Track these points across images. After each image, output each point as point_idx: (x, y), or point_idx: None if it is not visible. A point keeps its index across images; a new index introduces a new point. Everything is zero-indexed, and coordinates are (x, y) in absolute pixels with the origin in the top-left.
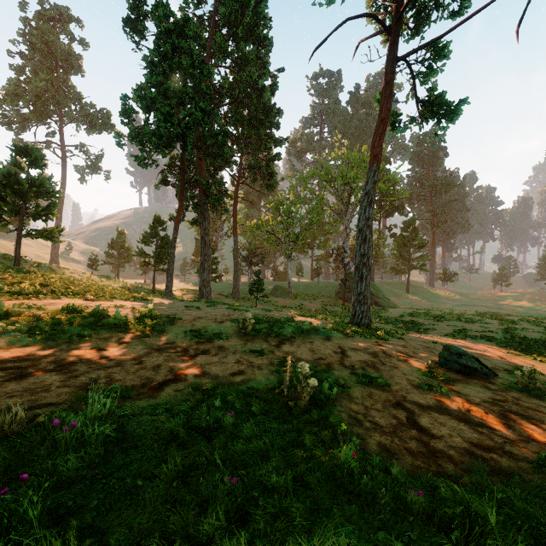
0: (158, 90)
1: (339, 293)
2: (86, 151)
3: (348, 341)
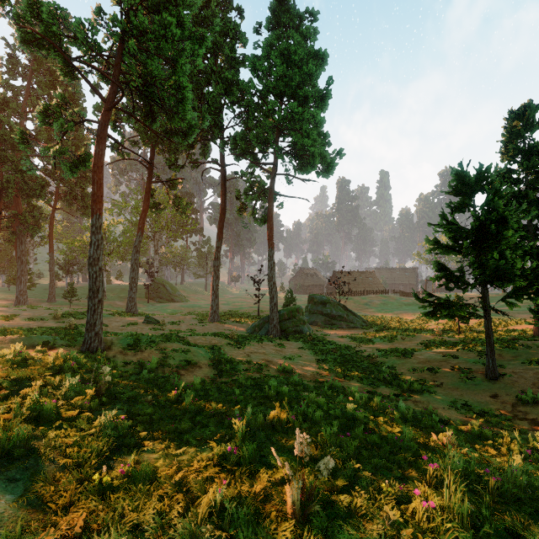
0: None
1: (146, 294)
2: None
3: (113, 318)
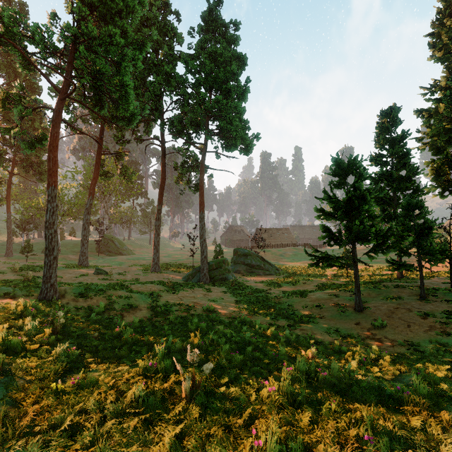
0: None
1: (97, 248)
2: None
3: (66, 271)
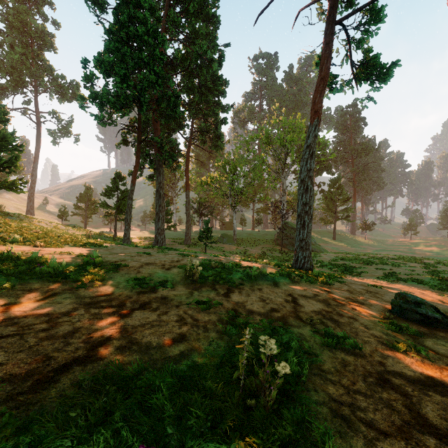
0: (116, 56)
1: (277, 240)
2: (58, 117)
3: (295, 287)
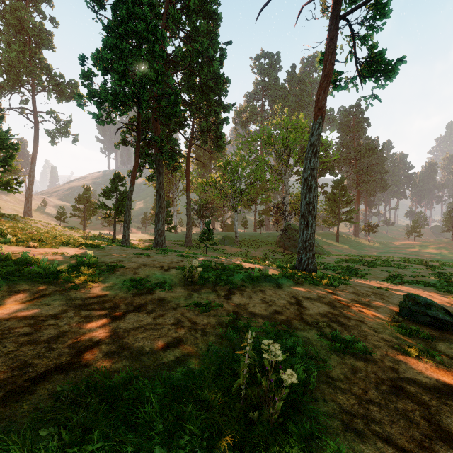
0: (115, 53)
1: (279, 242)
2: (56, 117)
3: (299, 289)
